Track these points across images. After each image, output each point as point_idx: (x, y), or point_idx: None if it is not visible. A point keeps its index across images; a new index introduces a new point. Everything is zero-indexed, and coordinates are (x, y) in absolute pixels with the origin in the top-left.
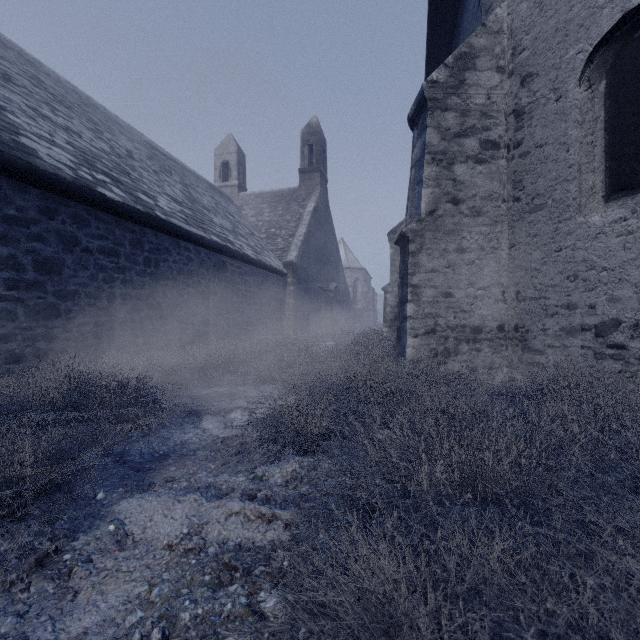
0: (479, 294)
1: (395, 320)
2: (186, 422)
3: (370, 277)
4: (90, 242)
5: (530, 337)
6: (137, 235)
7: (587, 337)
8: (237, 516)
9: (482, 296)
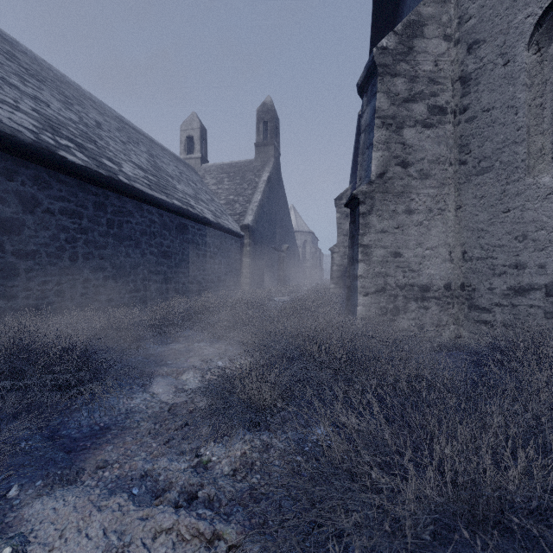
0: (427, 254)
1: (341, 277)
2: (136, 384)
3: (317, 239)
4: (52, 203)
5: (477, 295)
6: (100, 198)
7: (537, 296)
8: (168, 533)
9: (430, 256)
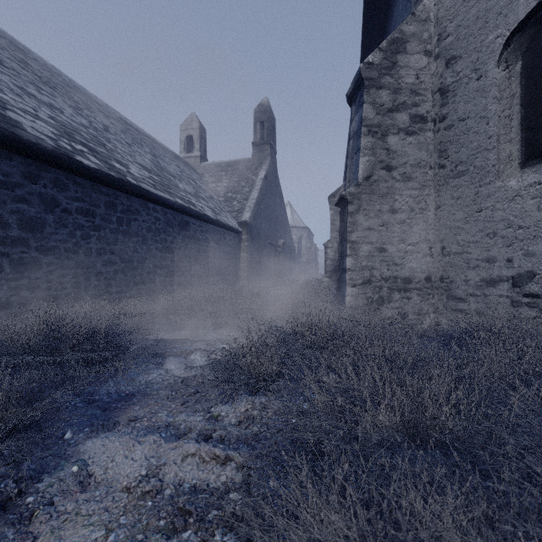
0: (409, 249)
1: (334, 271)
2: (151, 363)
3: (312, 234)
4: (69, 204)
5: (454, 287)
6: (111, 198)
7: (505, 287)
8: (193, 457)
9: (412, 251)
